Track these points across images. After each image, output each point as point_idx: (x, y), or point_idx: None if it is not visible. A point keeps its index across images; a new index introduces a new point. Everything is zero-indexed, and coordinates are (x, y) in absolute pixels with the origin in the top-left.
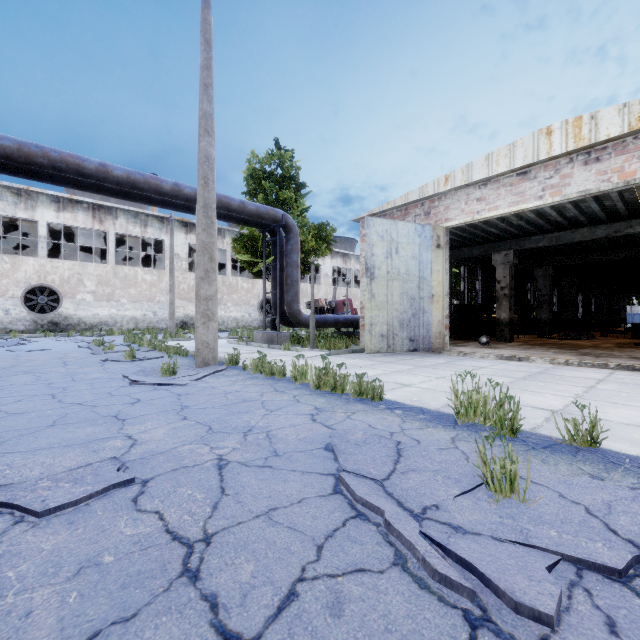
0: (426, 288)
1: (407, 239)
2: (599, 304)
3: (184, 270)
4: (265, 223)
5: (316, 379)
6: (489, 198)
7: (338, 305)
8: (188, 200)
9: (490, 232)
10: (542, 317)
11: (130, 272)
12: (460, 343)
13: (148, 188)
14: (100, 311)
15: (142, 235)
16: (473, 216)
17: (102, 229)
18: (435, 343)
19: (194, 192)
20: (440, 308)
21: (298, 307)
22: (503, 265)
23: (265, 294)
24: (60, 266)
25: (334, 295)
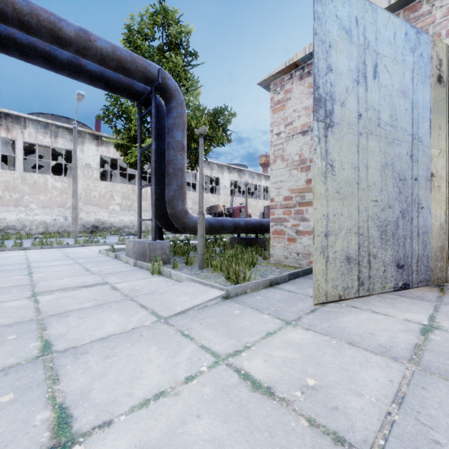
0: (422, 159)
1: (392, 51)
2: None
3: (95, 179)
4: (138, 90)
5: None
6: None
7: (235, 211)
8: None
9: None
10: None
11: (40, 179)
12: None
13: None
14: (7, 216)
15: (52, 145)
16: None
17: (9, 137)
18: (435, 269)
19: None
20: (442, 200)
21: (183, 206)
22: None
23: (140, 189)
24: None
25: (231, 203)
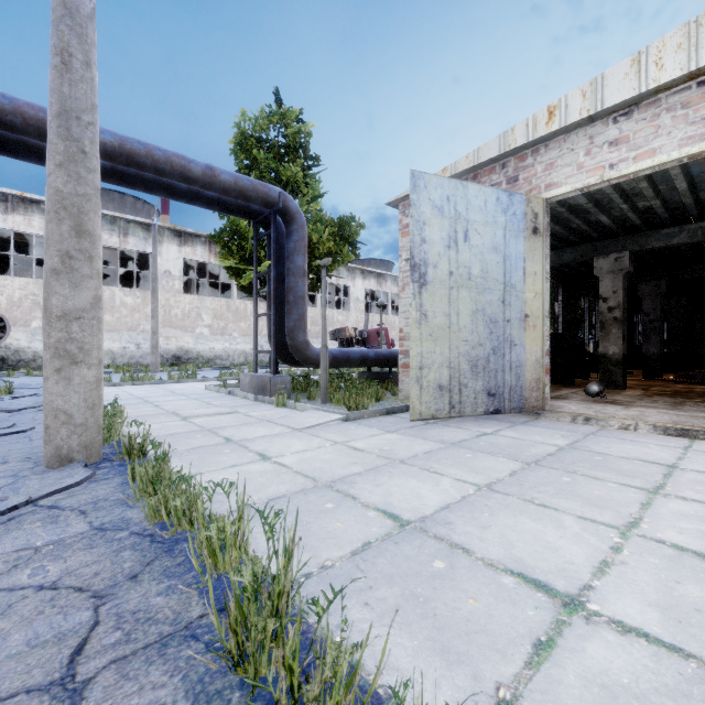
0: (515, 303)
1: (483, 216)
2: (698, 334)
3: (177, 291)
4: (255, 210)
5: (228, 628)
6: (636, 137)
7: (371, 335)
8: (108, 155)
9: (594, 224)
10: (650, 351)
11: (105, 293)
12: (550, 391)
13: (23, 124)
14: None
15: (121, 246)
16: (602, 173)
17: None
18: (530, 398)
19: (118, 141)
20: (538, 338)
21: (305, 337)
22: (612, 274)
23: (256, 317)
24: (8, 284)
25: (366, 323)
